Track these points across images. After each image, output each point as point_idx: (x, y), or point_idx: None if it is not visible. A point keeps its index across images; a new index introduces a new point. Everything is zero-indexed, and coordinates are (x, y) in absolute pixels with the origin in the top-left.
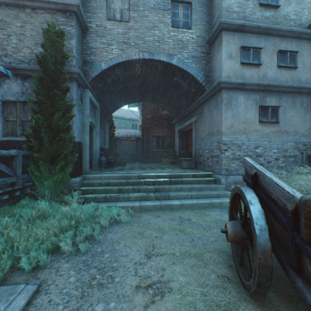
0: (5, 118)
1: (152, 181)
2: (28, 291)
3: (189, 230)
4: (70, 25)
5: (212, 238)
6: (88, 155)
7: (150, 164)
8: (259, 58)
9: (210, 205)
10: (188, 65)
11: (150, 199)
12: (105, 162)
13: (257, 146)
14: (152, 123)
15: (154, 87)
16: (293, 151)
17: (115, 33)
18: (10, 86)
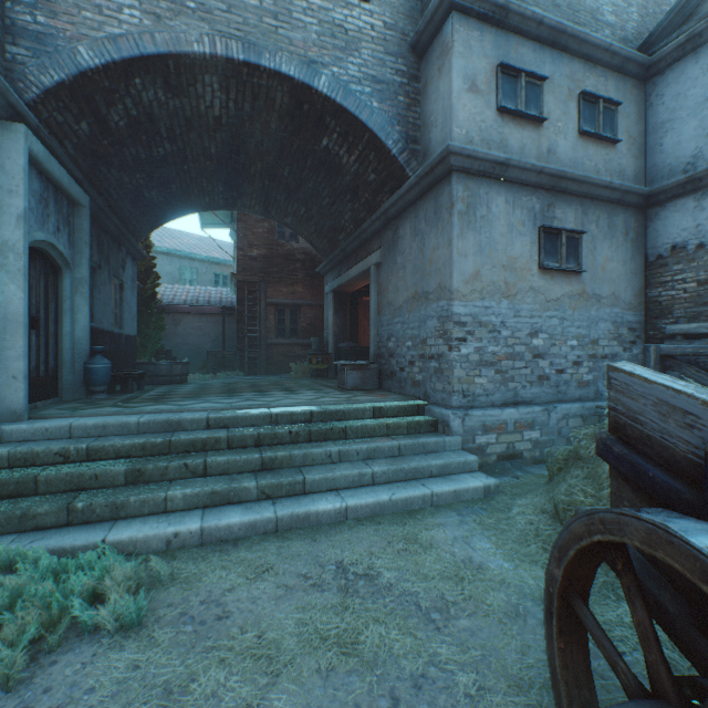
0: None
1: (252, 435)
2: None
3: (377, 638)
4: None
5: (465, 679)
6: (22, 355)
7: (261, 376)
8: (539, 103)
9: (427, 504)
10: (362, 100)
11: (243, 500)
12: (108, 376)
13: (535, 331)
14: (265, 270)
15: (266, 166)
16: (610, 344)
17: None
18: None
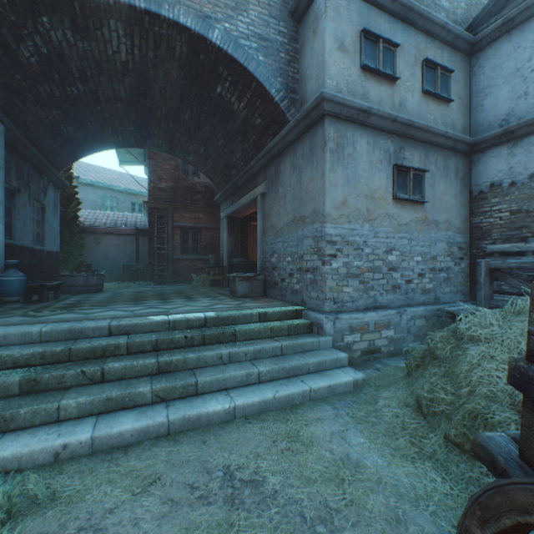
0: None
1: (151, 341)
2: None
3: None
4: None
5: None
6: None
7: (168, 285)
8: (393, 65)
9: (306, 399)
10: (250, 54)
11: (138, 404)
12: (22, 287)
13: (390, 249)
14: (172, 199)
15: (170, 110)
16: (445, 259)
17: None
18: None
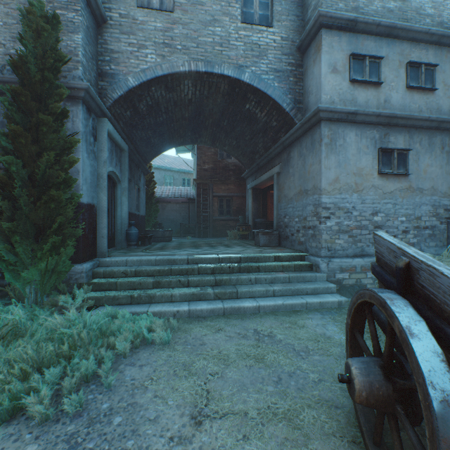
0: None
1: (210, 268)
2: None
3: (273, 358)
4: (73, 9)
5: (313, 375)
6: (105, 226)
7: (210, 238)
8: (378, 73)
9: (304, 308)
10: (268, 83)
11: (207, 299)
12: (137, 237)
13: (375, 211)
14: (212, 176)
15: (214, 120)
16: (430, 219)
17: (151, 28)
18: None
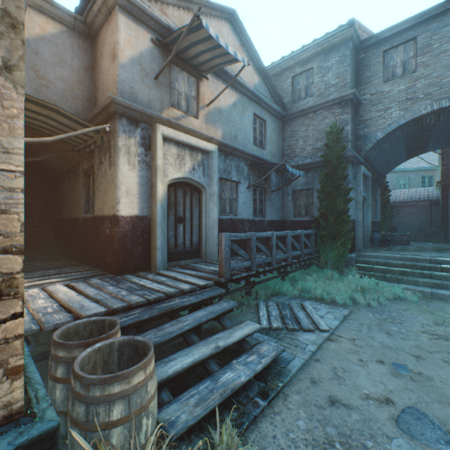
0: (294, 203)
1: None
2: (346, 310)
3: None
4: (345, 113)
5: None
6: (360, 233)
7: None
8: None
9: None
10: None
11: (448, 289)
12: (379, 240)
13: None
14: None
15: None
16: None
17: (394, 93)
18: (298, 179)
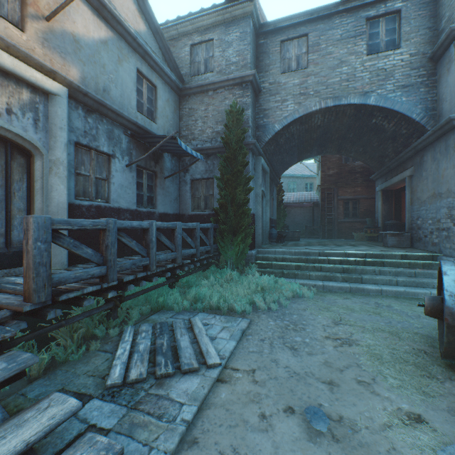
0: (193, 194)
1: (338, 260)
2: (245, 321)
3: (387, 314)
4: (246, 96)
5: (416, 325)
6: (260, 228)
7: (334, 239)
8: None
9: None
10: (395, 100)
11: (336, 281)
12: (276, 236)
13: None
14: (336, 181)
15: (340, 135)
16: None
17: (290, 86)
18: (197, 165)
